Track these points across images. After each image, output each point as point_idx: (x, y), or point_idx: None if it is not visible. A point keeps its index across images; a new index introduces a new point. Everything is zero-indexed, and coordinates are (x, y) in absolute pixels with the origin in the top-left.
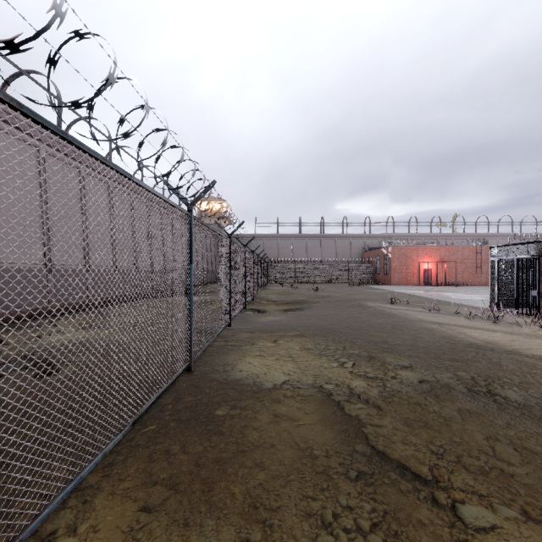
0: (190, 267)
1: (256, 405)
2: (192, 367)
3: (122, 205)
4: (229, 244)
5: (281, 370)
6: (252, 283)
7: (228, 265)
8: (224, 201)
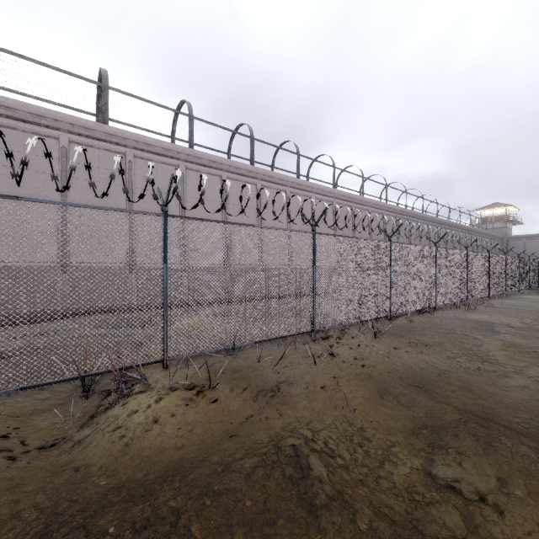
0: (505, 269)
1: (526, 298)
2: (506, 294)
3: (497, 259)
4: (518, 259)
5: (538, 297)
6: (537, 277)
7: (517, 267)
8: (510, 206)
